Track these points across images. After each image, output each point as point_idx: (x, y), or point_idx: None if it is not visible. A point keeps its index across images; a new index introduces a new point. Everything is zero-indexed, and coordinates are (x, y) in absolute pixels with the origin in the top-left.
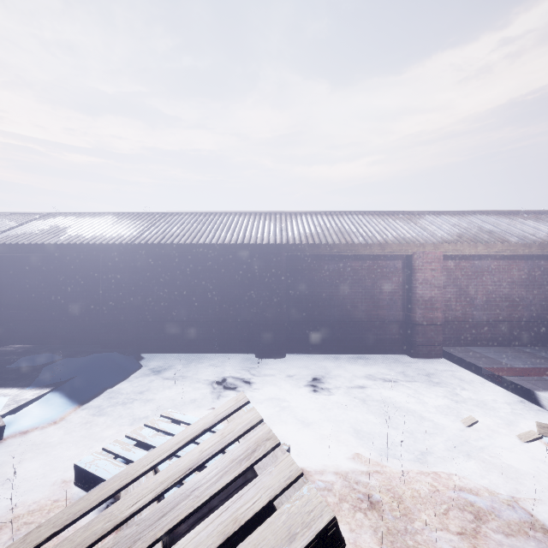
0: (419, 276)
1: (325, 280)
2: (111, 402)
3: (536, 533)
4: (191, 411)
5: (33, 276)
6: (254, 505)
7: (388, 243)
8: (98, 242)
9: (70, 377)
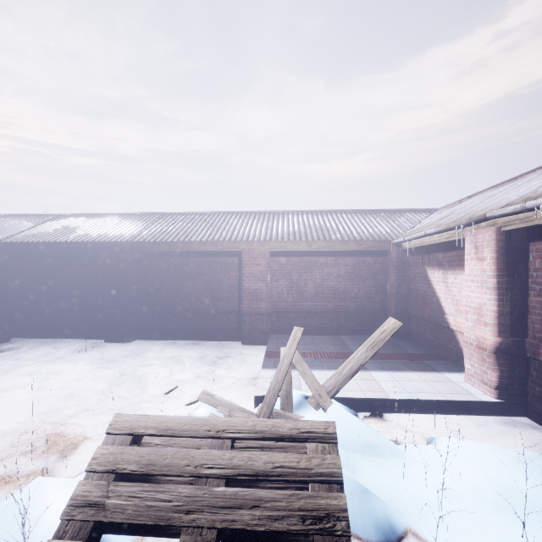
0: (245, 271)
1: (171, 274)
2: None
3: (55, 458)
4: None
5: None
6: None
7: (218, 241)
8: None
9: None
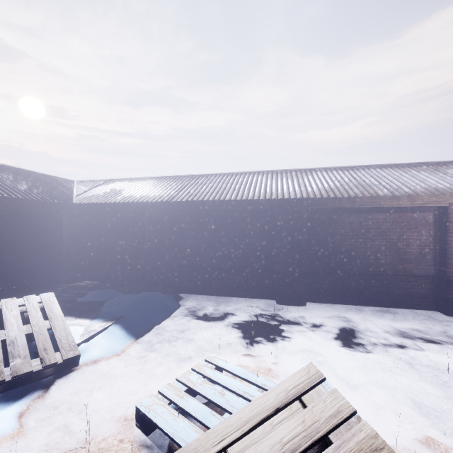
0: None
1: (346, 232)
2: (158, 337)
3: None
4: (228, 355)
5: (99, 229)
6: None
7: (418, 195)
8: (145, 201)
9: (126, 312)
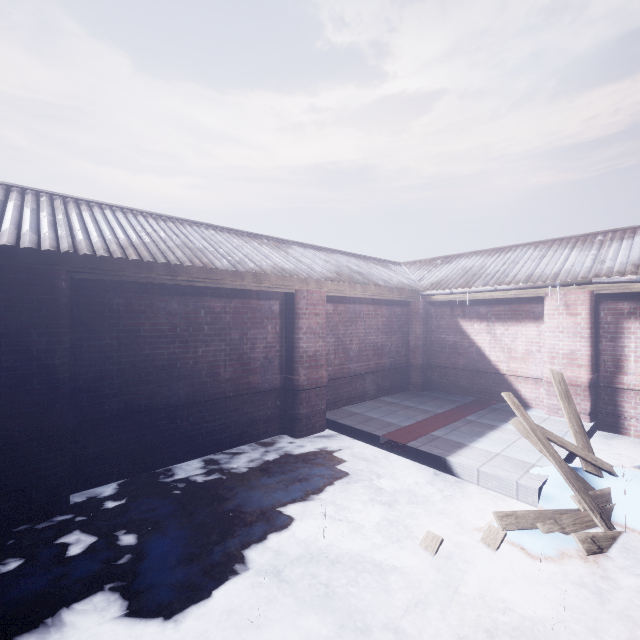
0: (303, 324)
1: (162, 331)
2: None
3: None
4: None
5: None
6: None
7: (266, 273)
8: None
9: None
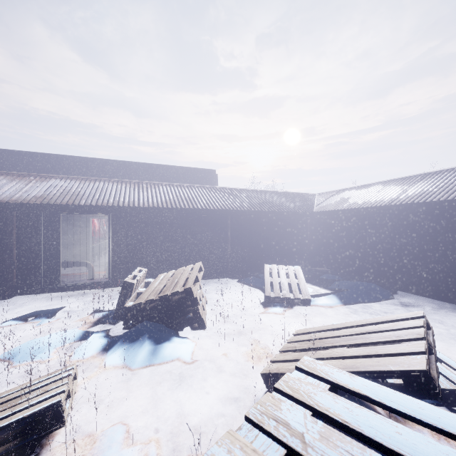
0: None
1: None
2: (365, 311)
3: None
4: None
5: (330, 229)
6: (388, 351)
7: None
8: (365, 206)
9: (343, 289)
